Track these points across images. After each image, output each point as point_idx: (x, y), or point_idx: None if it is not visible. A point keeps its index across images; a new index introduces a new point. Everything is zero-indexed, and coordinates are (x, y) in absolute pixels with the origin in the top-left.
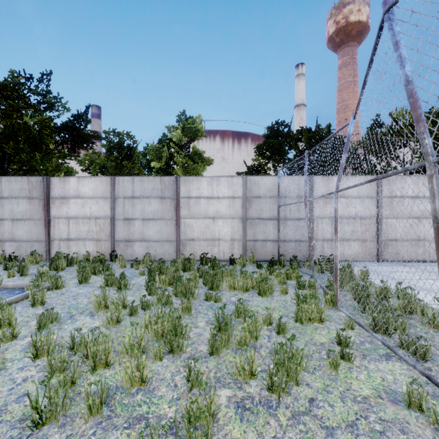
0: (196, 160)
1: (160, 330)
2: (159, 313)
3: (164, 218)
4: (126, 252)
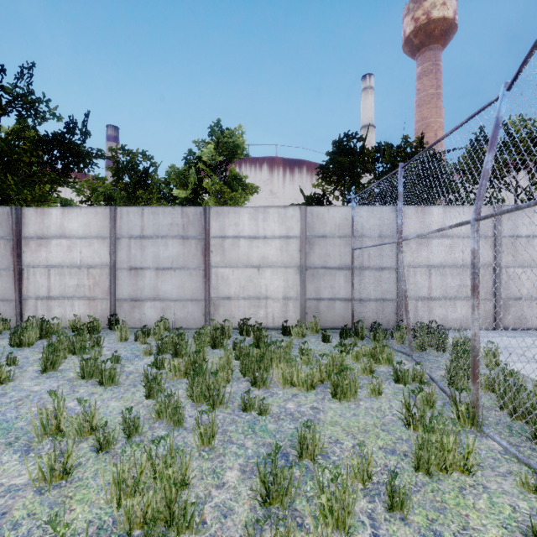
0: (235, 186)
1: (139, 510)
2: (143, 461)
3: (188, 267)
4: (132, 315)
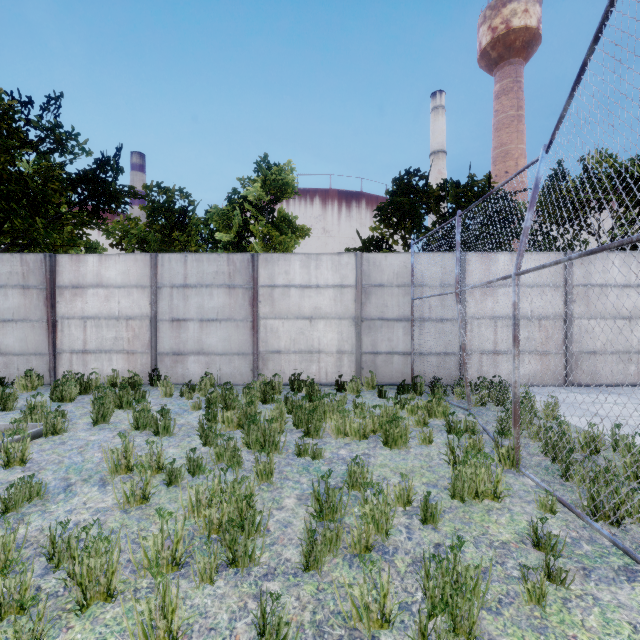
0: (284, 229)
1: (216, 519)
2: (215, 484)
3: (234, 318)
4: (175, 371)
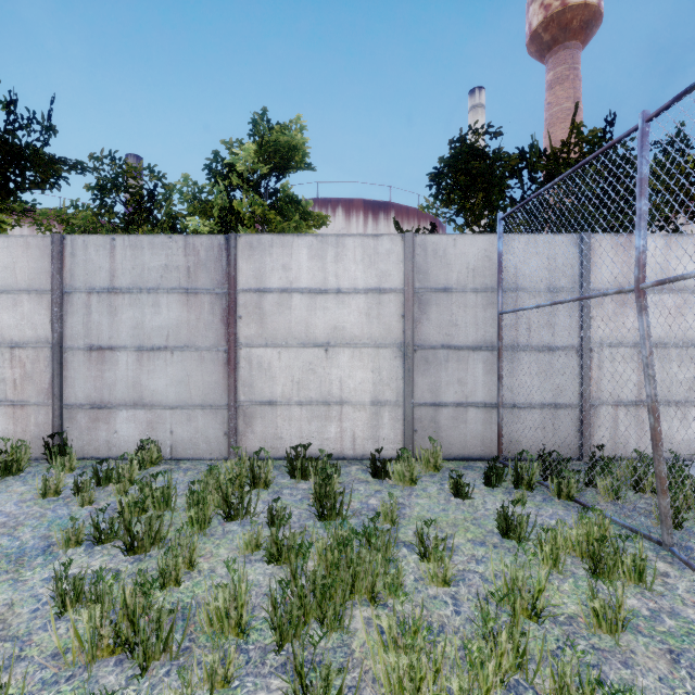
0: (290, 214)
1: None
2: None
3: (196, 345)
4: (94, 435)
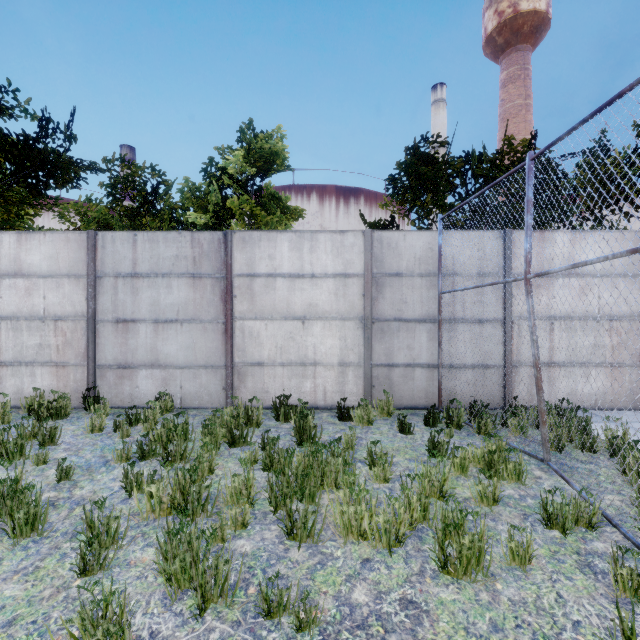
0: (272, 209)
1: None
2: None
3: (201, 319)
4: (120, 389)
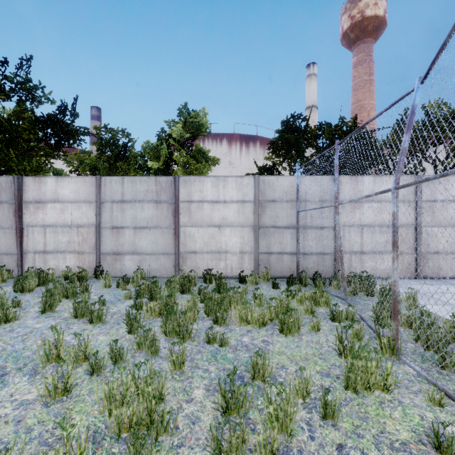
0: (199, 159)
1: (126, 418)
2: (129, 380)
3: (160, 226)
4: (114, 267)
